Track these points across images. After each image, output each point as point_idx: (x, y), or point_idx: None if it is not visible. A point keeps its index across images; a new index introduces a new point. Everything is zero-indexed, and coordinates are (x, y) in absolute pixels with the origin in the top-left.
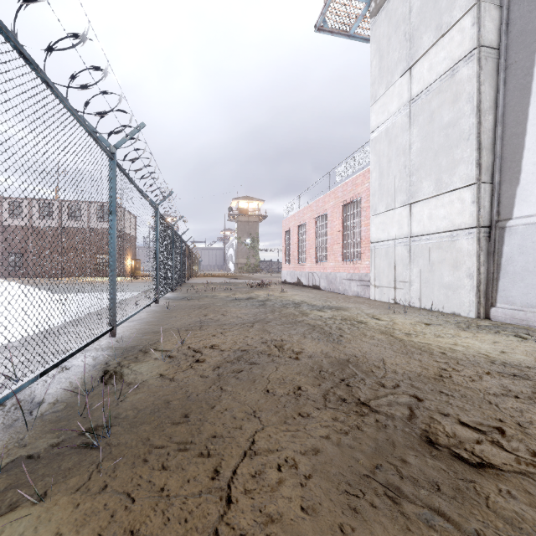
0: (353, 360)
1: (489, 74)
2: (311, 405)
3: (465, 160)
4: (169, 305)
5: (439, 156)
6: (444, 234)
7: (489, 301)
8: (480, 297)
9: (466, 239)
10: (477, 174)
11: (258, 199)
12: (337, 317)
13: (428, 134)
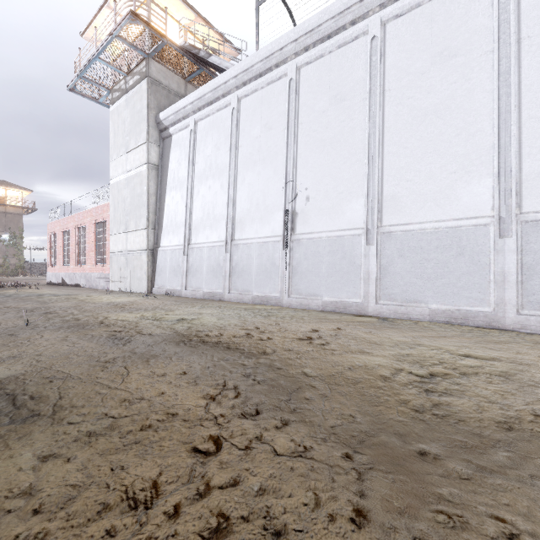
0: (46, 306)
1: (154, 177)
2: (11, 313)
3: (144, 216)
4: None
5: (136, 209)
6: (138, 251)
7: (152, 285)
8: (149, 283)
9: (145, 255)
10: (148, 224)
11: (22, 188)
12: (63, 298)
13: (133, 196)
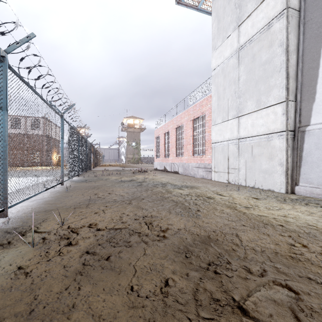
0: (213, 237)
1: (293, 27)
2: (181, 315)
3: (277, 85)
4: (71, 186)
5: (259, 84)
6: (262, 136)
7: (294, 181)
8: (288, 179)
9: (278, 139)
10: (286, 95)
11: (140, 118)
12: (192, 194)
13: (251, 69)
